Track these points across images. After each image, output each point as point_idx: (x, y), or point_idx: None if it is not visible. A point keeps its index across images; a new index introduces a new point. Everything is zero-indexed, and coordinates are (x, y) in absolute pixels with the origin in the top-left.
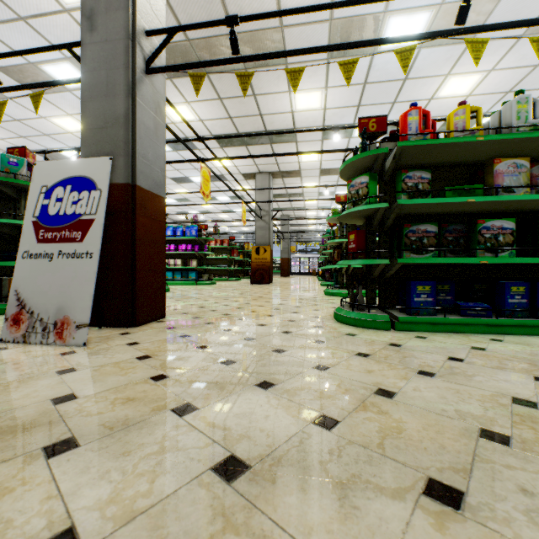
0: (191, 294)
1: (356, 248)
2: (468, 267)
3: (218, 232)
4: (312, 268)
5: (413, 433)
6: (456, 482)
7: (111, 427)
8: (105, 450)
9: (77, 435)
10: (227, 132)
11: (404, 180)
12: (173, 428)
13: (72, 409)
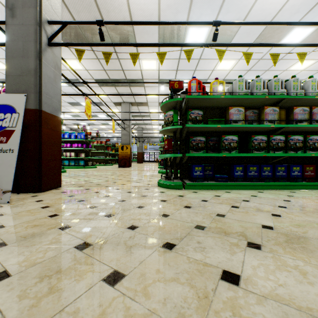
0: (80, 173)
1: (168, 148)
2: (221, 158)
3: (99, 136)
4: (156, 158)
5: (169, 228)
6: (175, 242)
7: (25, 237)
8: (22, 245)
9: (6, 241)
10: (103, 78)
11: (190, 114)
12: (58, 235)
13: (2, 231)
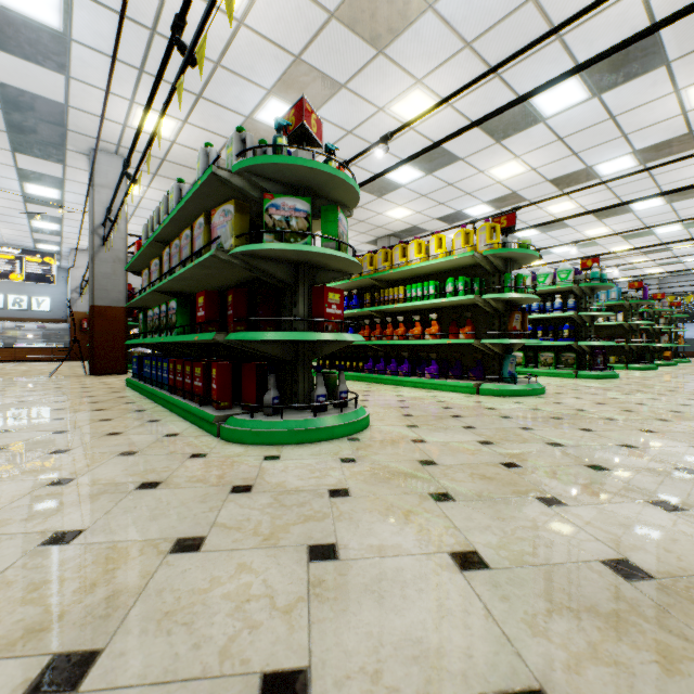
0: None
1: None
2: None
3: None
4: None
5: None
6: None
7: None
8: None
9: None
10: None
11: None
12: None
13: None
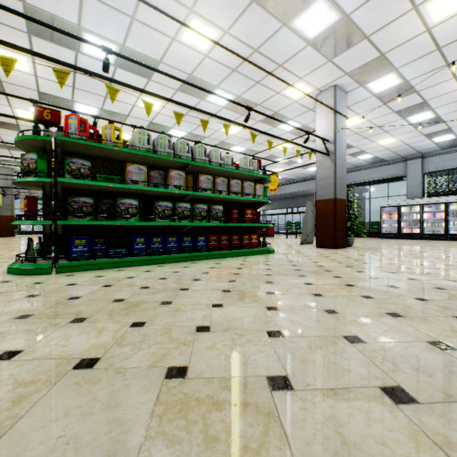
0: None
1: (28, 211)
2: (123, 227)
3: None
4: None
5: None
6: None
7: None
8: None
9: None
10: None
11: (69, 164)
12: None
13: None
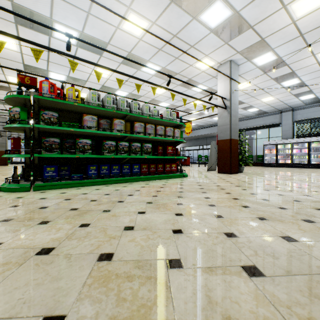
0: None
1: (14, 148)
2: (81, 159)
3: None
4: None
5: None
6: None
7: None
8: None
9: None
10: None
11: (43, 115)
12: None
13: None
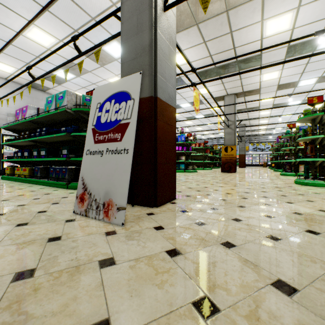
0: (184, 179)
1: None
2: None
3: (195, 138)
4: (261, 161)
5: None
6: None
7: None
8: None
9: None
10: (207, 68)
11: None
12: None
13: None
